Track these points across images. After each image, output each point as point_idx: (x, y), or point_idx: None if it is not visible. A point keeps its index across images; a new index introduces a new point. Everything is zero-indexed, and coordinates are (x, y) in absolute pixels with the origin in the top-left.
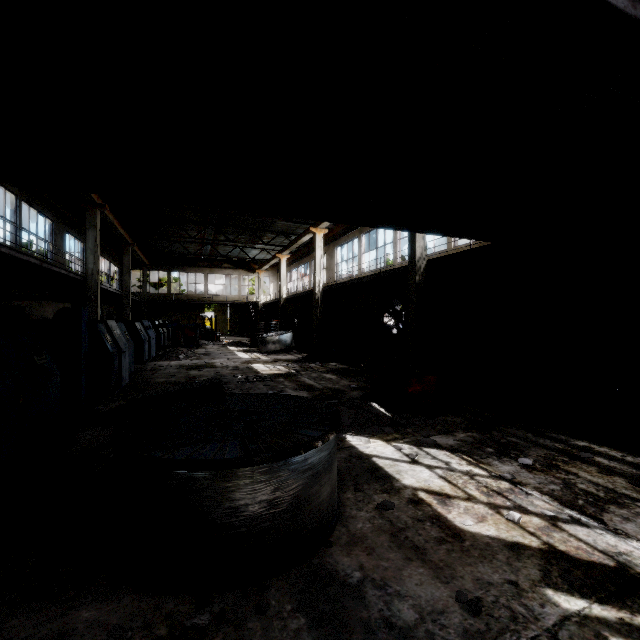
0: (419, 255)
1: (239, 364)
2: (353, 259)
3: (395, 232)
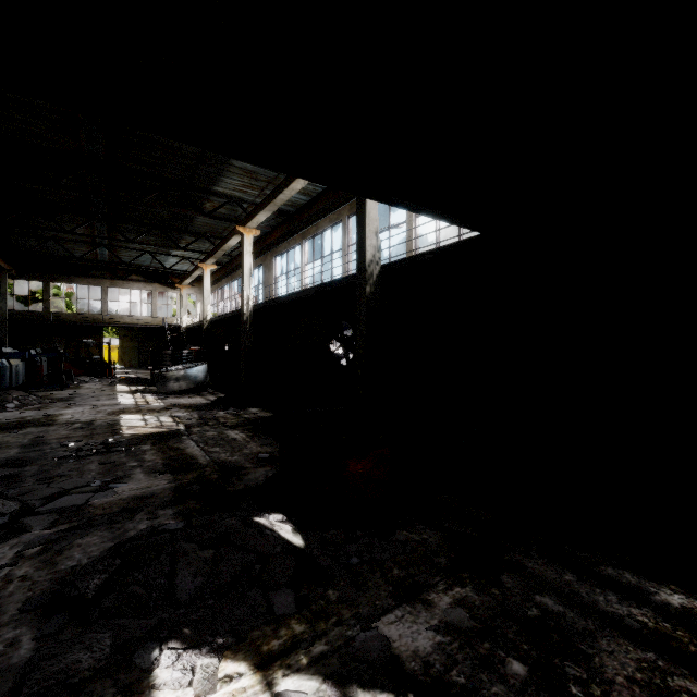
0: (371, 257)
1: (101, 416)
2: (295, 271)
3: (344, 236)
